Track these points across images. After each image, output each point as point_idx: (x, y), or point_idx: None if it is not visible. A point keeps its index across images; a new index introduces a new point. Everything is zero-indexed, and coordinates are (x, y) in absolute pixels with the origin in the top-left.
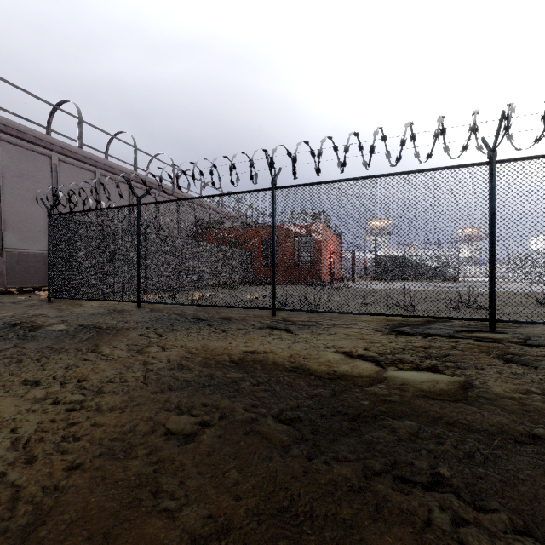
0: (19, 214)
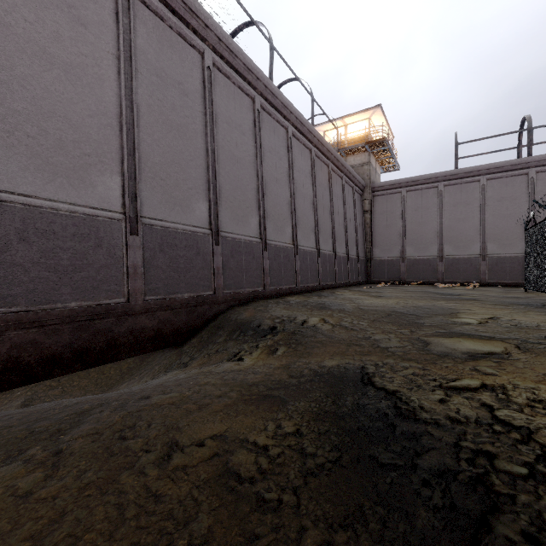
0: None
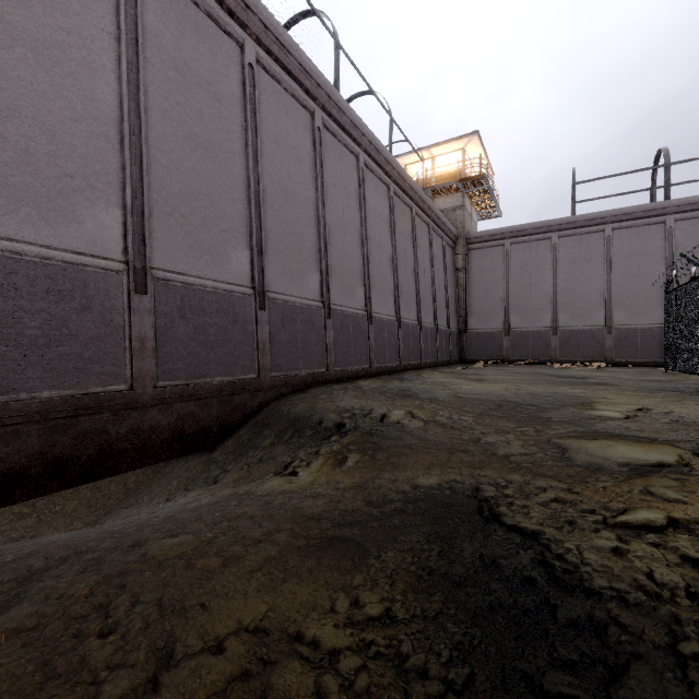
0: None
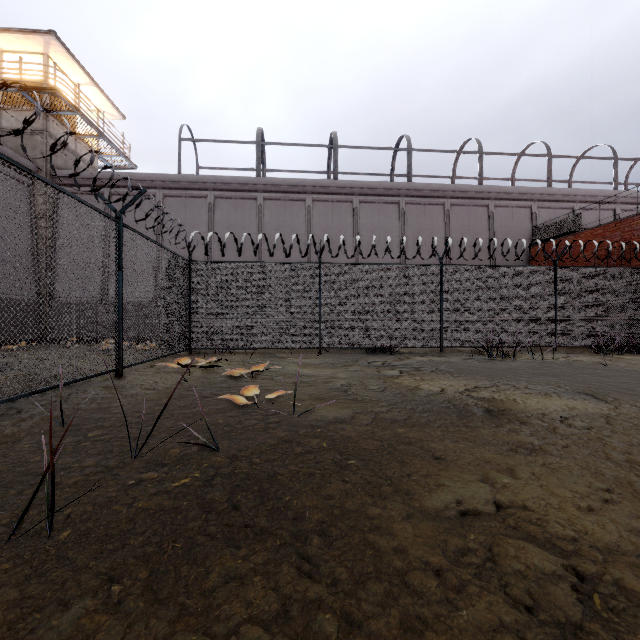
0: None
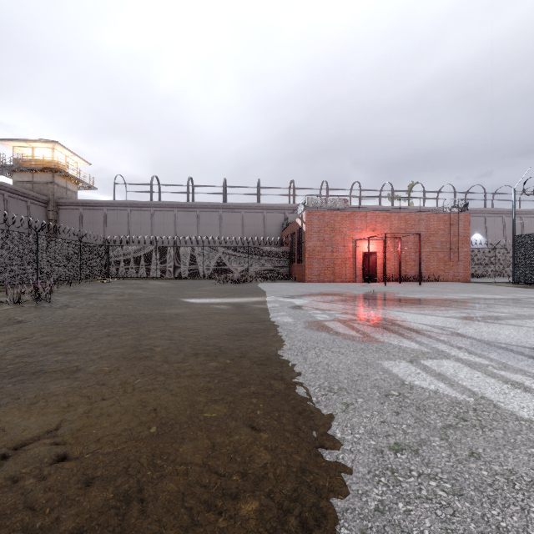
0: (160, 241)
